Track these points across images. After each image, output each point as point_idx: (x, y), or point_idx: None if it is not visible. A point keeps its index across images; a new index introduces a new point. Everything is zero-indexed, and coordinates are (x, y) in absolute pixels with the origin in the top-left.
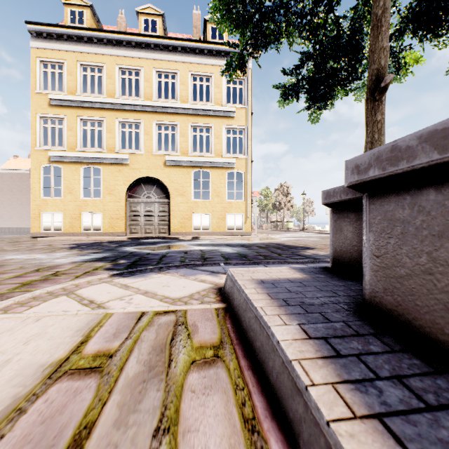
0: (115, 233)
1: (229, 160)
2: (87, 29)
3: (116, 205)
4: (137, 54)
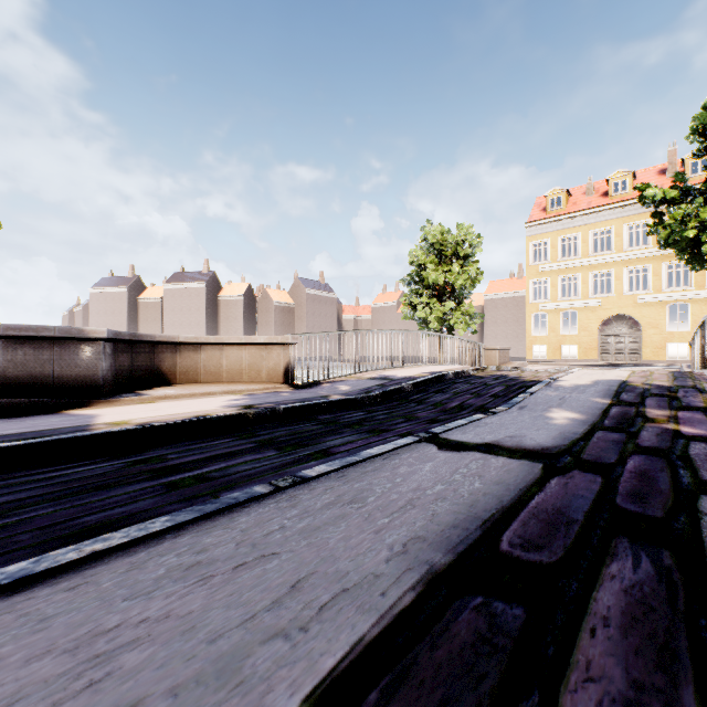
0: (588, 360)
1: None
2: (567, 214)
3: (588, 339)
4: (608, 217)
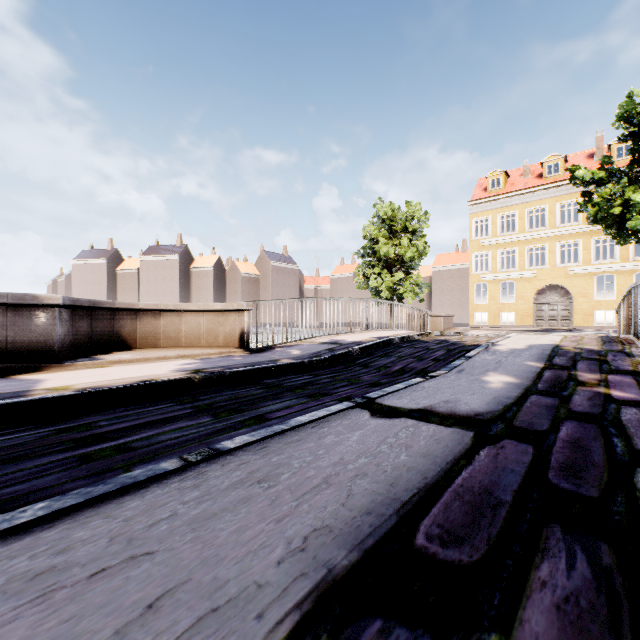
0: (524, 326)
1: (637, 263)
2: (505, 193)
3: (525, 307)
4: (542, 197)
